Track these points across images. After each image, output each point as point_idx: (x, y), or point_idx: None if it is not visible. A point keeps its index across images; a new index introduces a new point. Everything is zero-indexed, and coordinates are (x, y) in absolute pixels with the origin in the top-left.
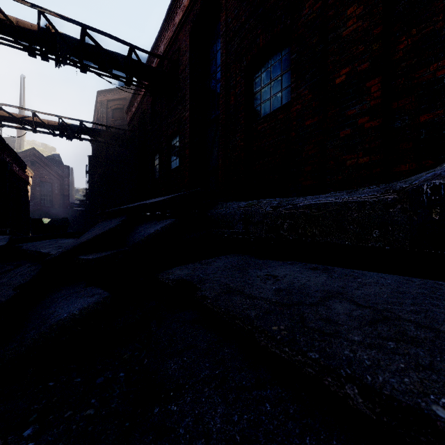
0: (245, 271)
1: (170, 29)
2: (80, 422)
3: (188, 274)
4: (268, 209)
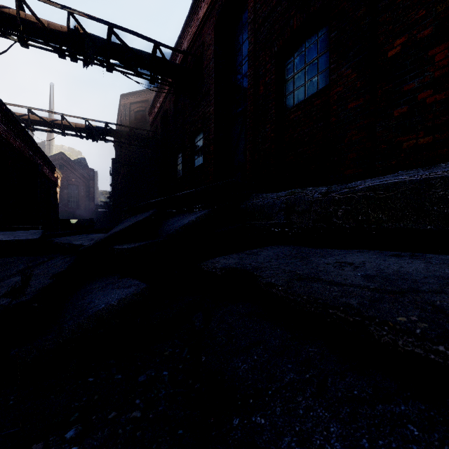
0: (305, 259)
1: (194, 24)
2: (126, 425)
3: (237, 262)
4: (316, 196)
